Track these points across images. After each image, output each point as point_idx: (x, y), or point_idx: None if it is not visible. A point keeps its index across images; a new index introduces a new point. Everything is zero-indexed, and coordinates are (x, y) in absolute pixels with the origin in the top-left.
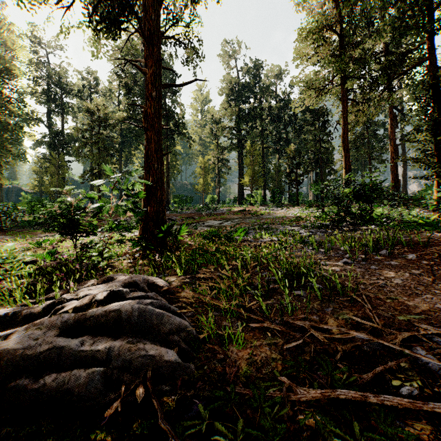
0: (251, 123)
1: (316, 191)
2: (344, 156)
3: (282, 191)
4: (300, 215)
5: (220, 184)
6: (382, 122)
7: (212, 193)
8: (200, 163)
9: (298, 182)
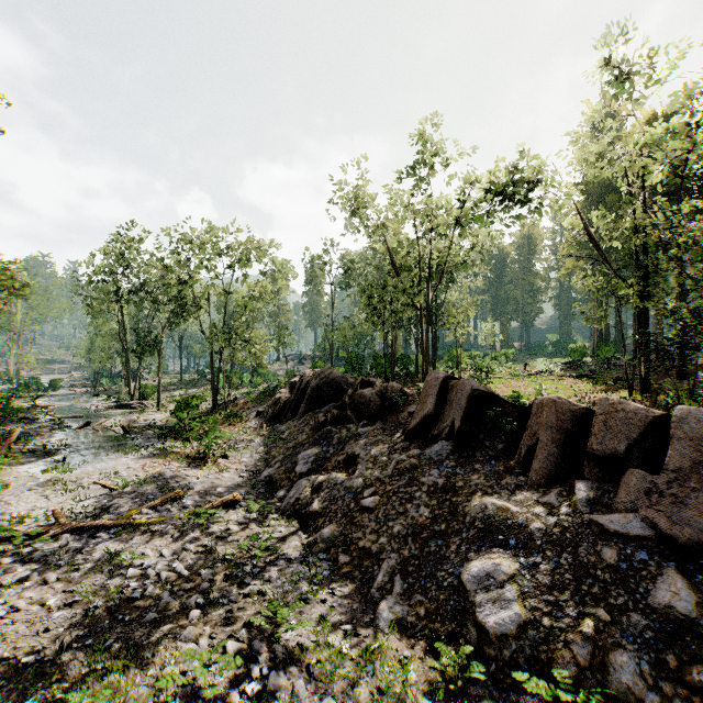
0: None
1: None
2: None
3: None
4: None
5: None
6: None
7: None
8: None
9: None
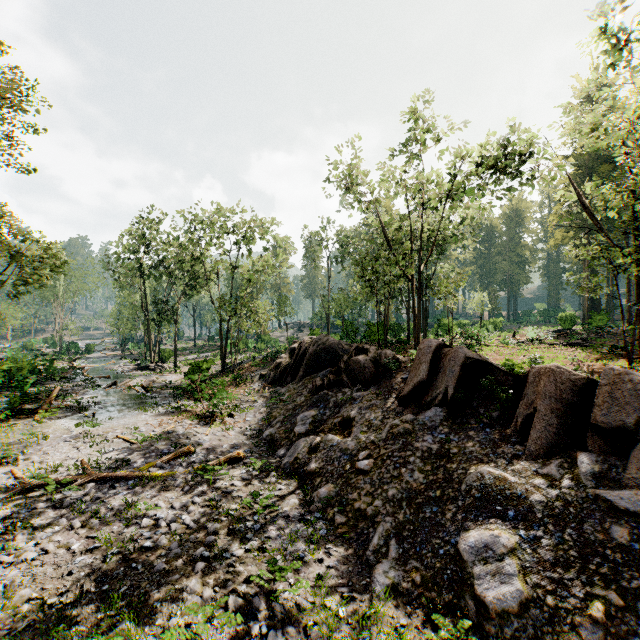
0: None
1: None
2: None
3: None
4: None
5: None
6: None
7: None
8: None
9: None
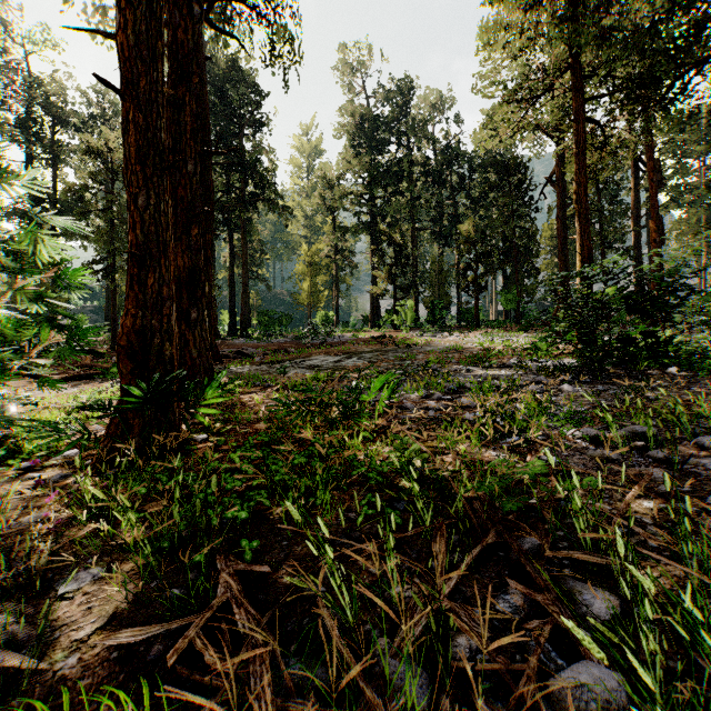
0: (392, 188)
1: (508, 305)
2: (580, 230)
3: (447, 305)
4: (491, 345)
5: (340, 293)
6: (614, 189)
7: (325, 309)
8: (305, 255)
9: (480, 286)
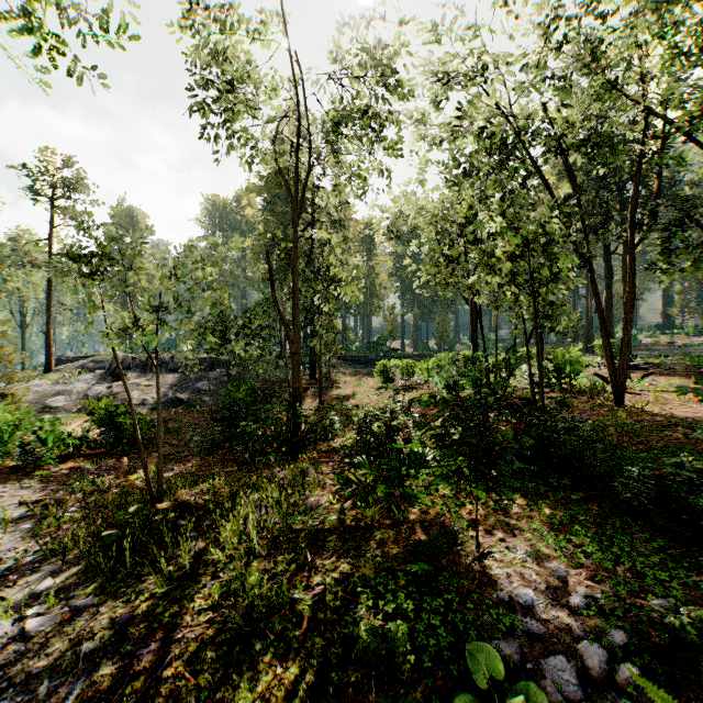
0: None
1: None
2: None
3: None
4: None
5: None
6: None
7: None
8: None
9: None
